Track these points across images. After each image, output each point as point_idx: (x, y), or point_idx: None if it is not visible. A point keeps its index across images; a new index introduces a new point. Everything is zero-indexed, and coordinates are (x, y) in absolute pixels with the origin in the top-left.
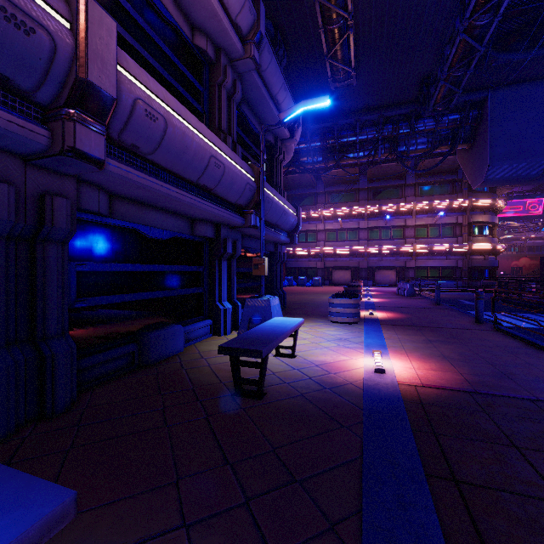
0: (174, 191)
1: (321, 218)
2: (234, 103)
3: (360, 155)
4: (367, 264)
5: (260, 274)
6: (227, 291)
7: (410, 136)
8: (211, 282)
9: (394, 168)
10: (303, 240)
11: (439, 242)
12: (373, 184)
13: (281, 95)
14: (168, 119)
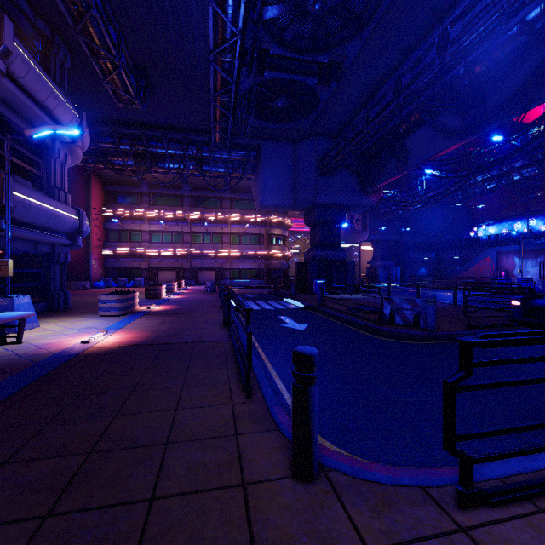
0: None
1: (145, 218)
2: None
3: (171, 166)
4: (191, 266)
5: (3, 275)
6: None
7: (211, 160)
8: None
9: (212, 182)
10: (126, 239)
11: (248, 248)
12: (196, 192)
13: (52, 103)
14: None
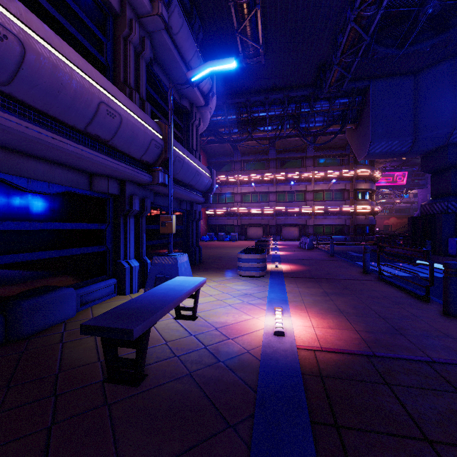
0: (49, 136)
1: (238, 182)
2: (143, 60)
3: (269, 128)
4: (276, 222)
5: (167, 232)
6: (135, 248)
7: (309, 114)
8: (115, 240)
9: (297, 142)
10: (223, 201)
11: (332, 204)
12: (281, 155)
13: (195, 63)
14: (27, 42)
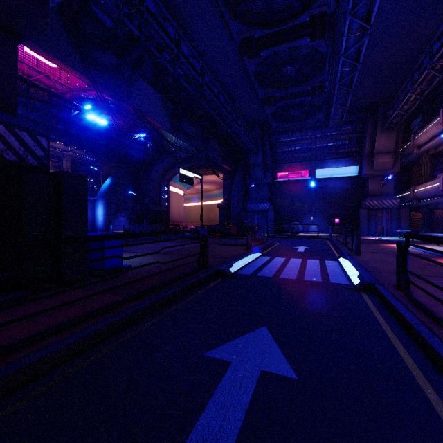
0: None
1: None
2: None
3: None
4: None
5: None
6: None
7: None
8: None
9: None
10: None
11: None
12: None
13: None
14: None
